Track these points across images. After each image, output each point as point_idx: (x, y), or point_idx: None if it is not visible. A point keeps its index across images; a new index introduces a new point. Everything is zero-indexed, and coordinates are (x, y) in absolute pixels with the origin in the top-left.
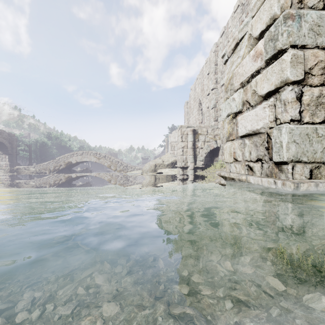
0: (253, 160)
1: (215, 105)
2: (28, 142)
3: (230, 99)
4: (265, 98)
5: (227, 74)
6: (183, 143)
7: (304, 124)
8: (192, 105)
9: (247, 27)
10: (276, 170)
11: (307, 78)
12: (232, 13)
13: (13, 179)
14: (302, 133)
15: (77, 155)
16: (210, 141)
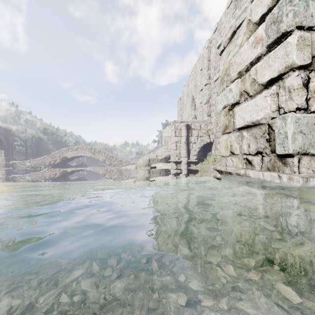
0: (252, 153)
1: (208, 101)
2: (24, 138)
3: (226, 90)
4: (266, 86)
5: (223, 65)
6: (176, 138)
7: (311, 112)
8: (185, 101)
9: (245, 13)
10: (279, 163)
11: (314, 62)
12: (225, 9)
13: (9, 174)
14: (310, 123)
15: (72, 150)
16: (203, 136)
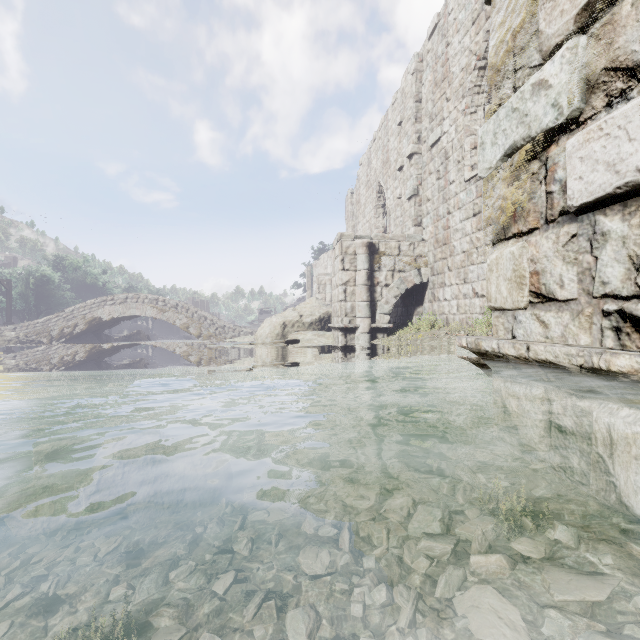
0: None
1: (416, 191)
2: (8, 276)
3: (520, 93)
4: None
5: (500, 26)
6: (345, 274)
7: None
8: (363, 198)
9: None
10: None
11: None
12: None
13: None
14: None
15: (114, 303)
16: (406, 271)
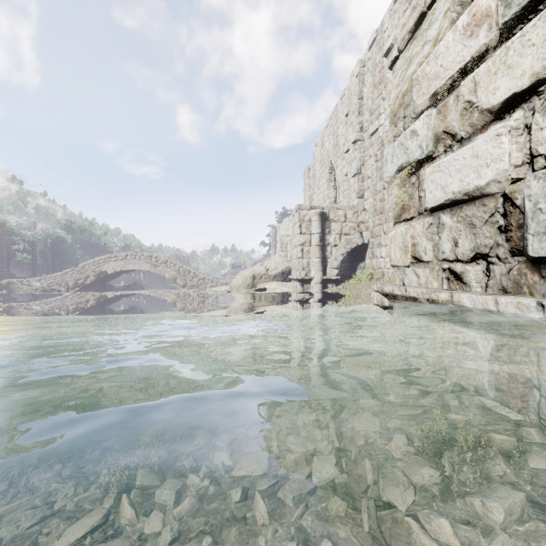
0: (464, 257)
1: (359, 170)
2: (31, 238)
3: (405, 134)
4: (498, 114)
5: (396, 87)
6: (302, 236)
7: None
8: (318, 173)
9: None
10: (533, 277)
11: None
12: (391, 4)
13: (0, 302)
14: None
15: (116, 260)
16: (351, 234)
